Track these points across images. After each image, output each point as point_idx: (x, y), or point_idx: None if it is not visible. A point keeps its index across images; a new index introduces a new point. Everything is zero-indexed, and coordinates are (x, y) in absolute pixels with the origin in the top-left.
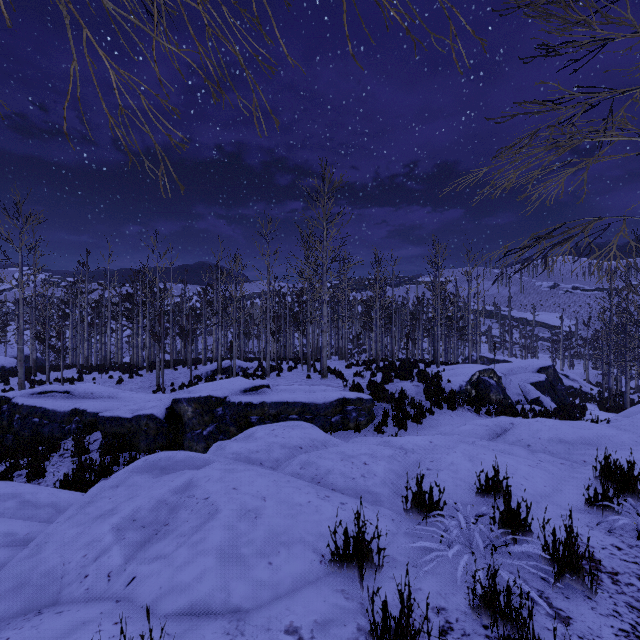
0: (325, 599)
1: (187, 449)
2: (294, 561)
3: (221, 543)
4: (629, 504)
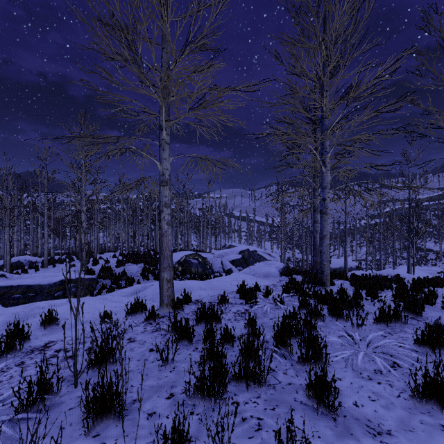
0: None
1: None
2: None
3: None
4: (131, 318)
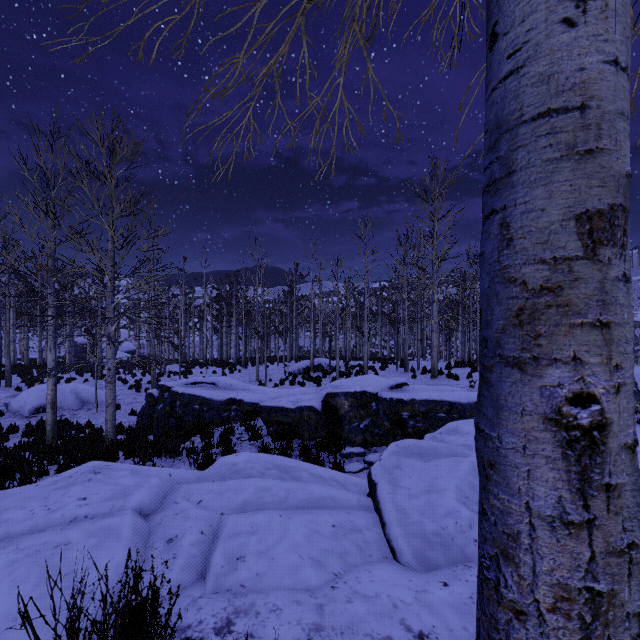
0: None
1: (346, 440)
2: None
3: None
4: None
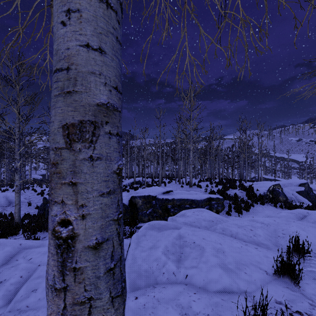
0: (282, 290)
1: (139, 220)
2: (255, 273)
3: (218, 262)
4: None
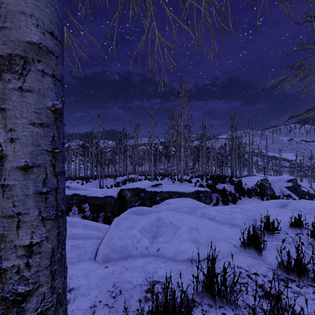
0: (245, 259)
1: None
2: (223, 246)
3: (190, 238)
4: None
